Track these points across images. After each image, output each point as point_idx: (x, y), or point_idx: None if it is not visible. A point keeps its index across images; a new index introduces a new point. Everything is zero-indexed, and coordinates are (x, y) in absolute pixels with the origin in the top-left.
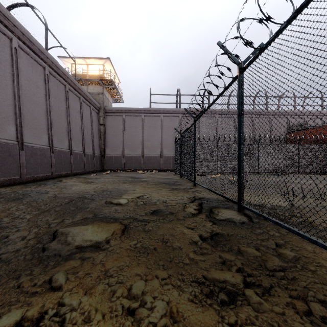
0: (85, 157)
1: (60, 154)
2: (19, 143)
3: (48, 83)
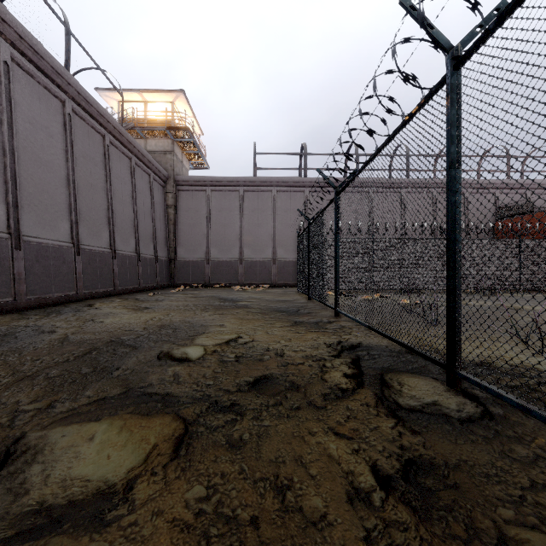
0: (139, 262)
1: (92, 257)
2: (12, 236)
3: (71, 129)
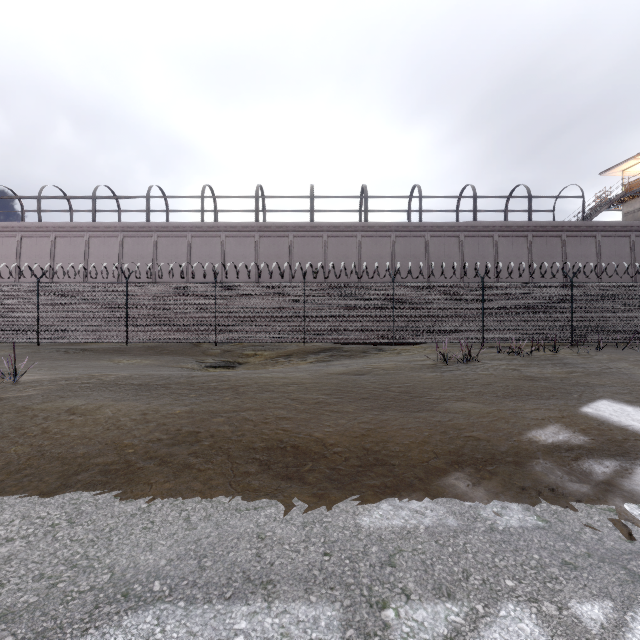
0: None
1: None
2: None
3: (531, 248)
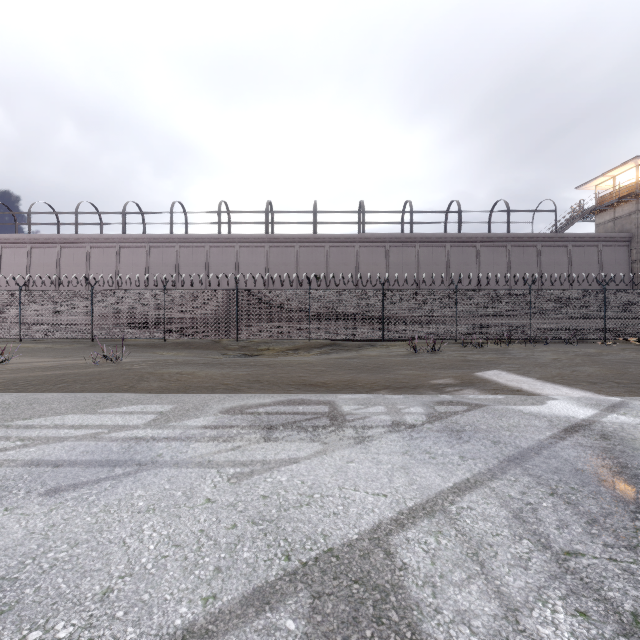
0: None
1: None
2: None
3: (510, 256)
